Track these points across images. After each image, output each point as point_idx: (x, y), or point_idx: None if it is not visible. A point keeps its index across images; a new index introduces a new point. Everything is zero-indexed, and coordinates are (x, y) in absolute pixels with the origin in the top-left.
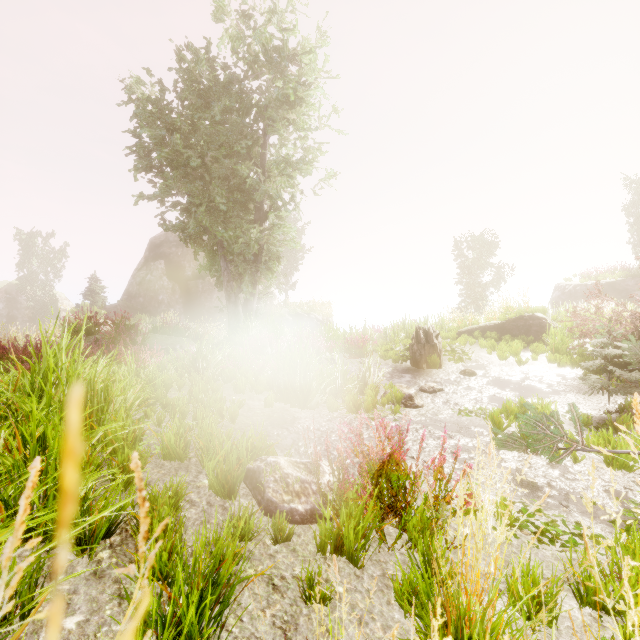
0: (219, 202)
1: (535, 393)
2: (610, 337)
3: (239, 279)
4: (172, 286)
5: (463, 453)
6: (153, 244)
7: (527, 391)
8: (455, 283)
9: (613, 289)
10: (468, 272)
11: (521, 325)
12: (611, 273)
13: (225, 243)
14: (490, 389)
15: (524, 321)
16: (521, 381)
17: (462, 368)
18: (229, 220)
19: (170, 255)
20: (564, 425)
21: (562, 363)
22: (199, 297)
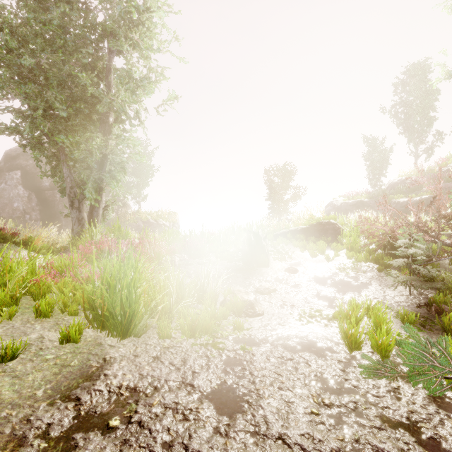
0: (58, 107)
1: (350, 288)
2: (411, 239)
3: (83, 186)
4: (28, 195)
5: (336, 400)
6: (9, 156)
7: (343, 286)
8: (266, 199)
9: (363, 205)
10: (275, 192)
11: (320, 229)
12: (360, 195)
13: (66, 150)
14: (314, 286)
15: (323, 226)
16: (334, 276)
17: (285, 266)
18: (71, 128)
19: (27, 167)
20: (394, 324)
21: (359, 259)
22: (56, 205)
